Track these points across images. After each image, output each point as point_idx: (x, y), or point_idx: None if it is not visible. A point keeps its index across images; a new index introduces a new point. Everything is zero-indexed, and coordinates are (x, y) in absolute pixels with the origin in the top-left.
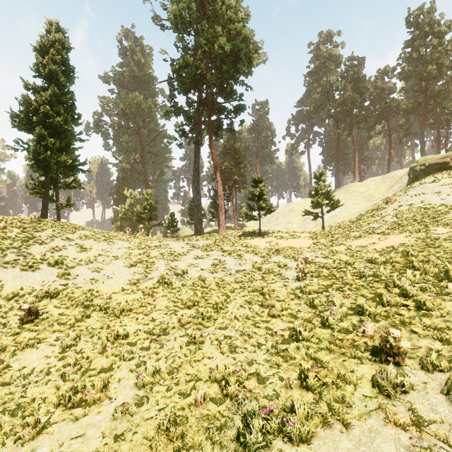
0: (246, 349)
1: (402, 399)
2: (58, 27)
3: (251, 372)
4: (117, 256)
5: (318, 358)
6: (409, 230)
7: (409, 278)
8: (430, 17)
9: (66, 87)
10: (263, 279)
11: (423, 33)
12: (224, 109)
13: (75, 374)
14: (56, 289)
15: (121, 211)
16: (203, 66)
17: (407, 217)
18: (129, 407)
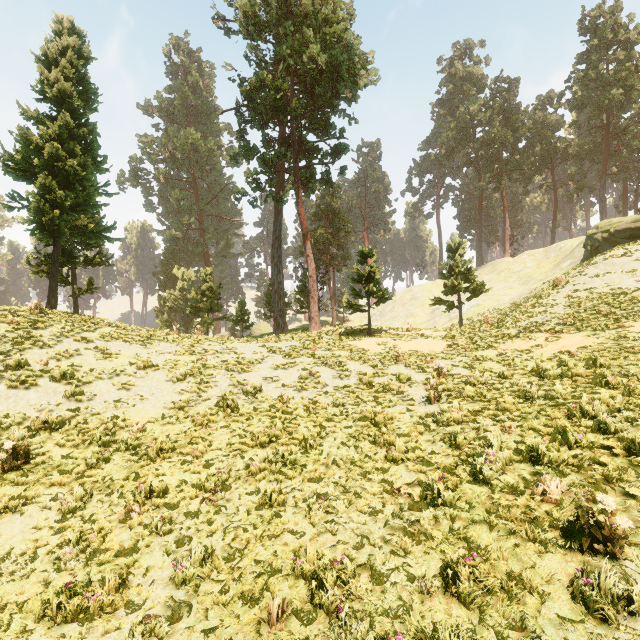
0: (351, 517)
1: (631, 627)
2: (72, 27)
3: (360, 561)
4: (157, 366)
5: (472, 539)
6: (592, 327)
7: (605, 402)
8: (614, 19)
9: (85, 116)
10: (375, 400)
11: (604, 42)
12: (317, 151)
13: (78, 559)
14: (59, 416)
15: (170, 299)
16: (286, 86)
17: (587, 308)
18: (157, 624)
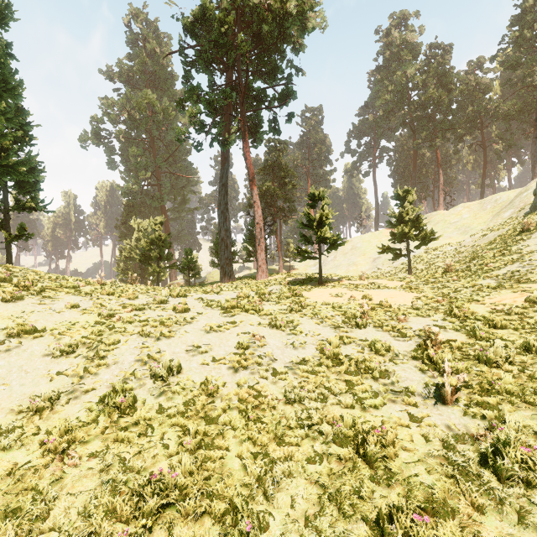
0: None
1: None
2: None
3: None
4: (42, 330)
5: None
6: None
7: None
8: None
9: None
10: (350, 392)
11: None
12: (264, 95)
13: None
14: None
15: (126, 248)
16: (230, 19)
17: None
18: None
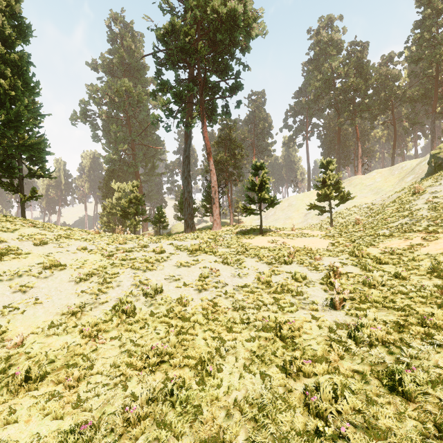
0: None
1: None
2: None
3: None
4: (65, 265)
5: None
6: None
7: None
8: None
9: (16, 45)
10: (276, 303)
11: (435, 12)
12: (218, 88)
13: None
14: None
15: (108, 205)
16: (193, 31)
17: None
18: None
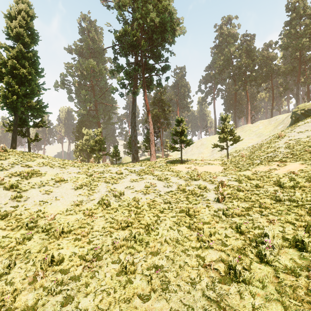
0: (179, 286)
1: None
2: None
3: None
4: (67, 180)
5: None
6: (303, 158)
7: None
8: (304, 3)
9: (31, 47)
10: (187, 200)
11: (298, 15)
12: (154, 68)
13: None
14: (4, 211)
15: (80, 144)
16: (138, 34)
17: (298, 148)
18: None
